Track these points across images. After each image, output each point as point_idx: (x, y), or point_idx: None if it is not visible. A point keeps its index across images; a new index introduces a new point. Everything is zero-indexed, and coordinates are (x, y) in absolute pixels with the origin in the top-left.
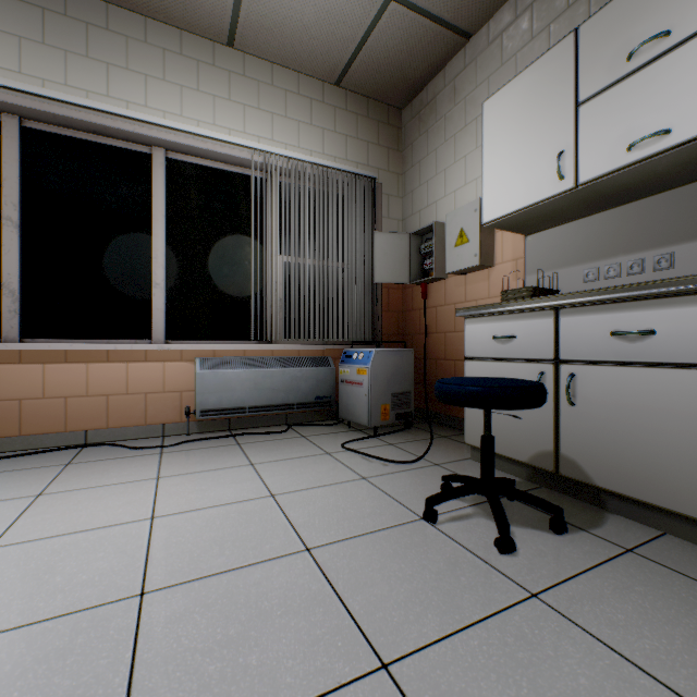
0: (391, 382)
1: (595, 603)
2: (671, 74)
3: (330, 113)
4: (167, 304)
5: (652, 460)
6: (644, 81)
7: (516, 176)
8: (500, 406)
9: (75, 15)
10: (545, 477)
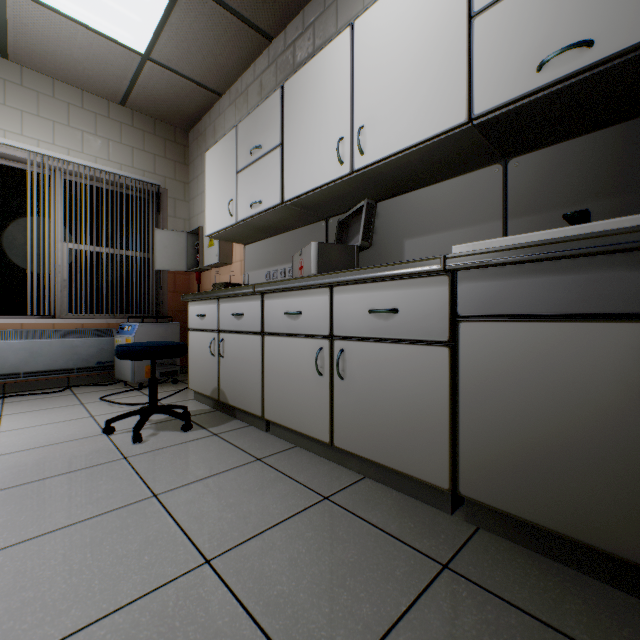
0: None
1: (156, 456)
2: (263, 170)
3: (116, 127)
4: None
5: (244, 385)
6: (256, 170)
7: (218, 209)
8: (140, 358)
9: None
10: (219, 404)
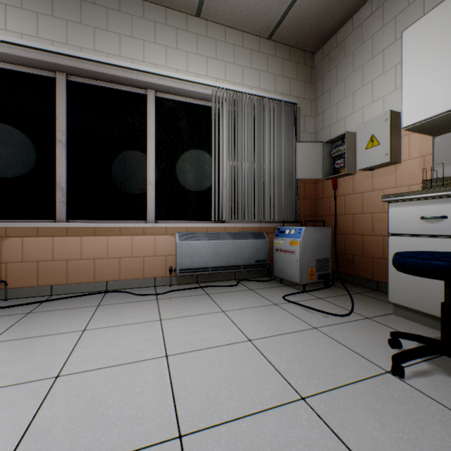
0: (315, 251)
1: None
2: None
3: (264, 59)
4: (156, 196)
5: None
6: None
7: (439, 86)
8: None
9: (100, 3)
10: None
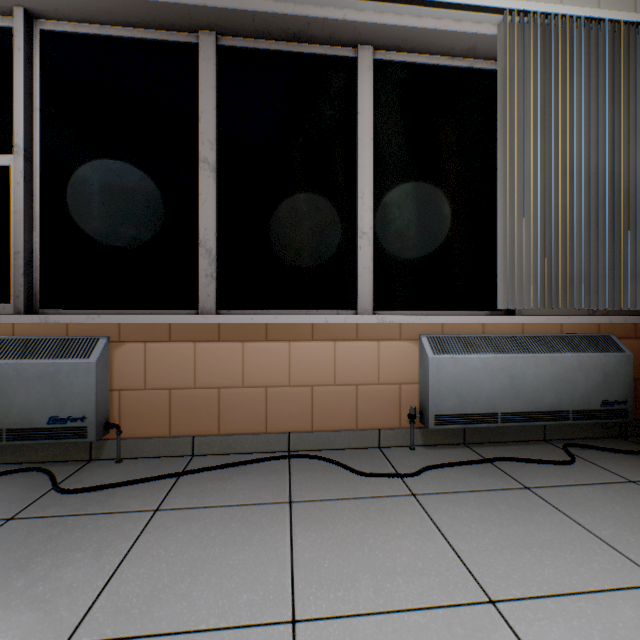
0: None
1: None
2: None
3: None
4: (372, 261)
5: None
6: None
7: None
8: None
9: None
10: None
